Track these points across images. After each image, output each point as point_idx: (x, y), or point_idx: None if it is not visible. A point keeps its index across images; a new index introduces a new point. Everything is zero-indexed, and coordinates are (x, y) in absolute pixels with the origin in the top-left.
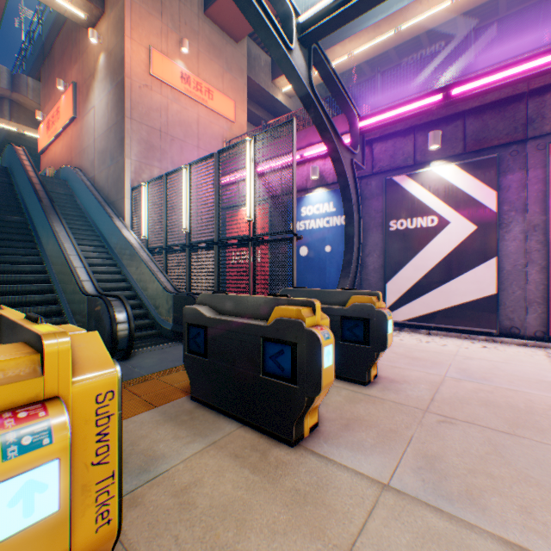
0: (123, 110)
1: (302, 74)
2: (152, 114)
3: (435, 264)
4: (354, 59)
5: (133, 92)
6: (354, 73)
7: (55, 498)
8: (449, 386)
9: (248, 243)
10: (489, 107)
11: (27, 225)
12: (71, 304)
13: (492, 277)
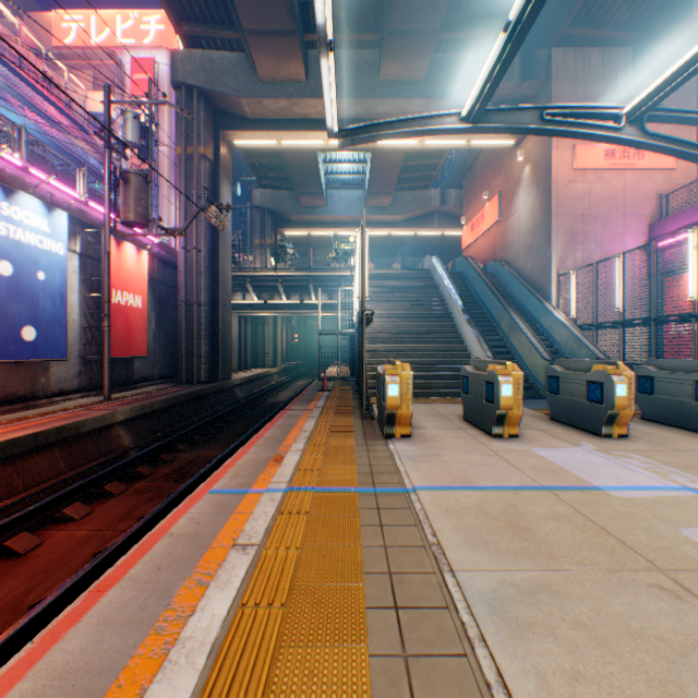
0: (548, 212)
1: None
2: (574, 205)
3: None
4: None
5: (557, 193)
6: None
7: (624, 393)
8: None
9: (688, 320)
10: None
11: (484, 315)
12: (531, 367)
13: None
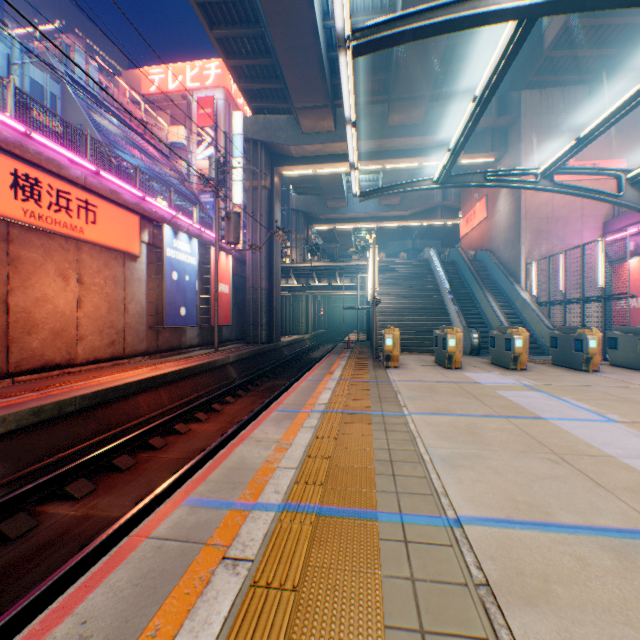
0: (518, 215)
1: (633, 201)
2: (539, 209)
3: None
4: None
5: (525, 201)
6: None
7: (520, 344)
8: None
9: (599, 300)
10: None
11: (468, 294)
12: None
13: None
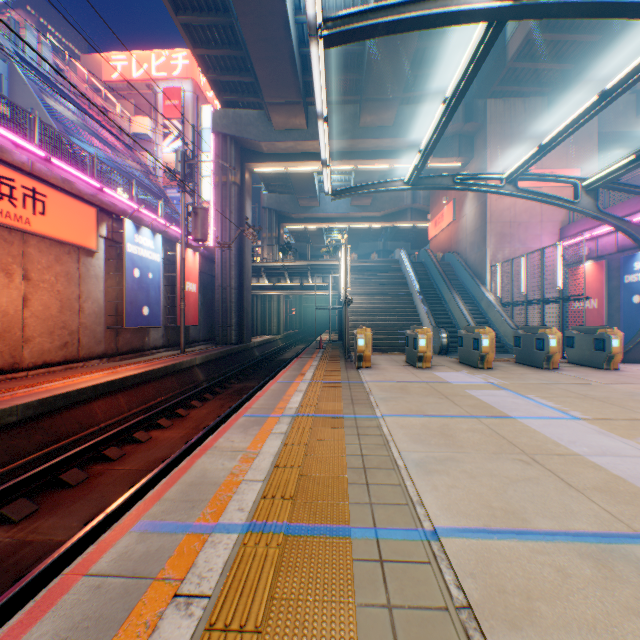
0: (484, 219)
1: (588, 207)
2: (503, 214)
3: None
4: None
5: (490, 206)
6: None
7: (487, 344)
8: None
9: (558, 301)
10: None
11: (437, 295)
12: None
13: None
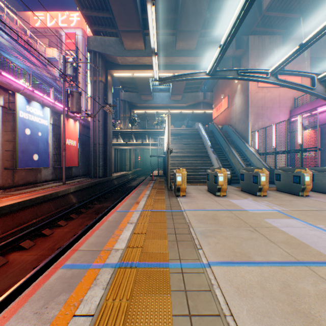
0: (247, 105)
1: (320, 92)
2: (258, 102)
3: None
4: None
5: (251, 97)
6: None
7: (264, 179)
8: None
9: (298, 151)
10: None
11: (220, 148)
12: (238, 170)
13: None
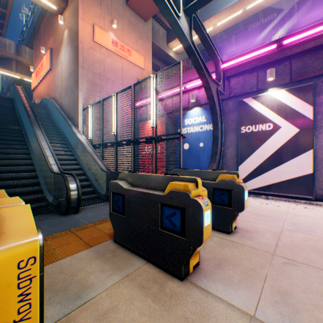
0: (78, 62)
1: (186, 33)
2: (95, 65)
3: (271, 154)
4: (216, 29)
5: (84, 52)
6: (216, 38)
7: None
8: (287, 235)
9: (152, 141)
10: (307, 52)
11: (22, 132)
12: (45, 178)
13: (309, 162)
